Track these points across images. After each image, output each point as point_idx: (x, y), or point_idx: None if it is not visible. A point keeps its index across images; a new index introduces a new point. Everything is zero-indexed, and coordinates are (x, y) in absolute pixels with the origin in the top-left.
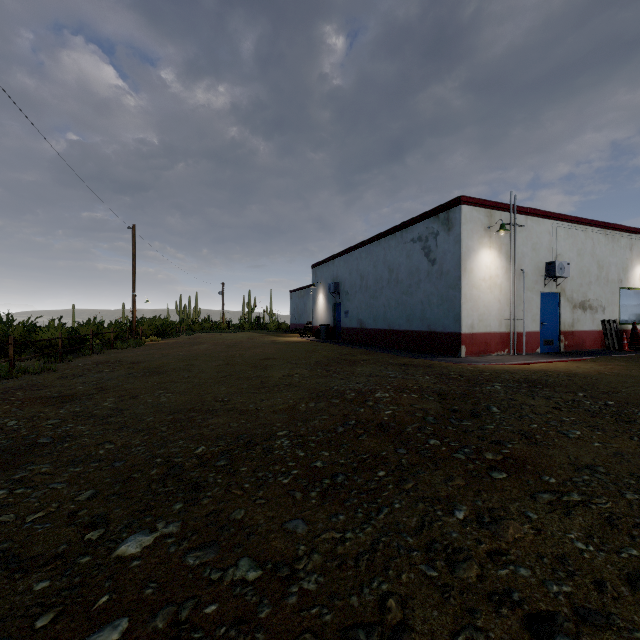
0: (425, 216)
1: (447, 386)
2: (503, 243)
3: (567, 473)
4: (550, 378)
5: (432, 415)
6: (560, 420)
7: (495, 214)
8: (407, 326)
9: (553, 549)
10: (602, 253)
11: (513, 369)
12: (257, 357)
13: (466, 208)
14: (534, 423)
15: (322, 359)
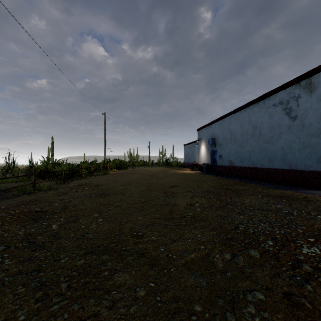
0: (286, 85)
1: None
2: None
3: None
4: None
5: None
6: None
7: None
8: (269, 165)
9: None
10: None
11: None
12: (166, 184)
13: None
14: None
15: (210, 188)
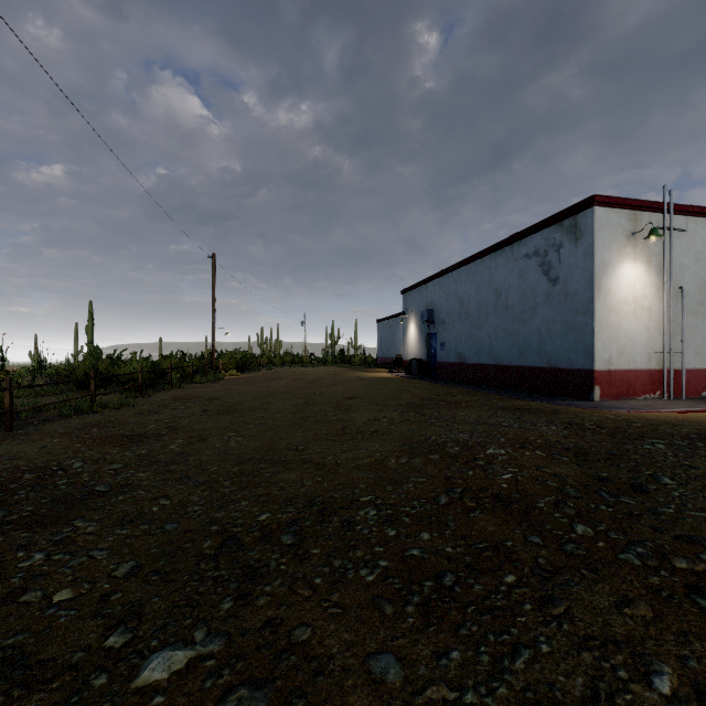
0: (544, 225)
1: (584, 441)
2: (653, 253)
3: None
4: None
5: (571, 485)
6: None
7: (642, 216)
8: (519, 361)
9: None
10: None
11: (674, 419)
12: (339, 396)
13: (601, 210)
14: None
15: (414, 400)
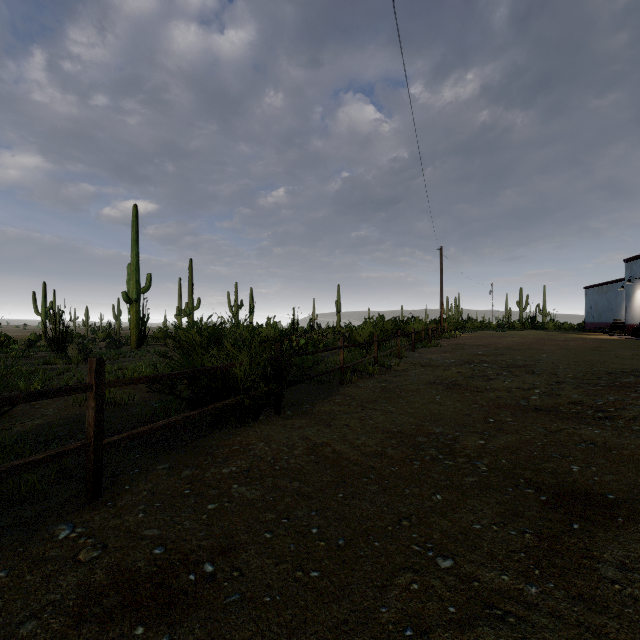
0: None
1: None
2: None
3: None
4: None
5: None
6: None
7: None
8: None
9: None
10: None
11: None
12: (585, 346)
13: None
14: None
15: None
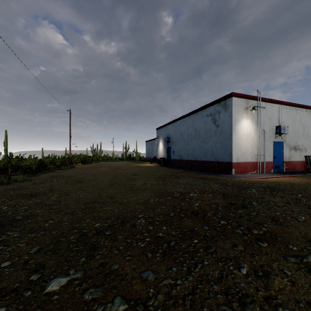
0: (213, 103)
1: (227, 190)
2: (254, 116)
3: (302, 243)
4: (281, 186)
5: (220, 206)
6: (291, 210)
7: (250, 101)
8: (204, 158)
9: (304, 296)
10: (305, 121)
11: (260, 181)
12: (129, 174)
13: (235, 98)
14: (277, 212)
15: (161, 175)
